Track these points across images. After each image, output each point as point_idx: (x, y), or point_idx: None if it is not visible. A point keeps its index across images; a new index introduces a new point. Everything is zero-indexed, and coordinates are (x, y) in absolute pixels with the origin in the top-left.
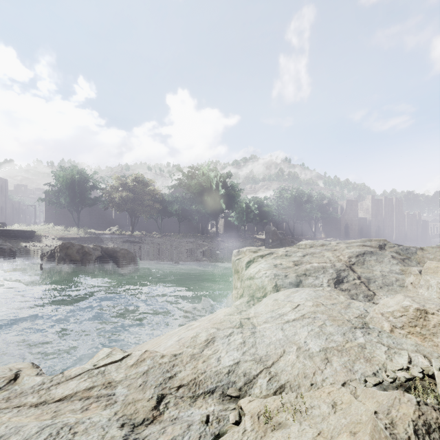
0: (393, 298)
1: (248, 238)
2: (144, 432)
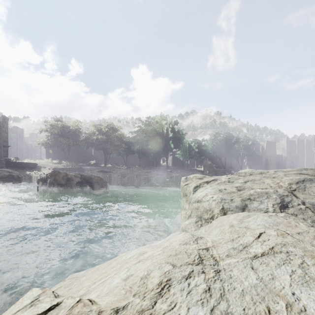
0: None
1: (190, 170)
2: None
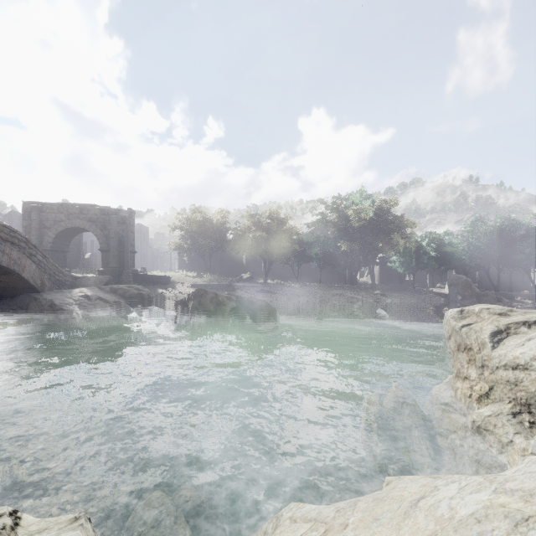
0: None
1: (420, 292)
2: None
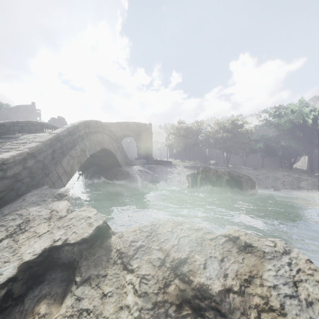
0: None
1: None
2: None
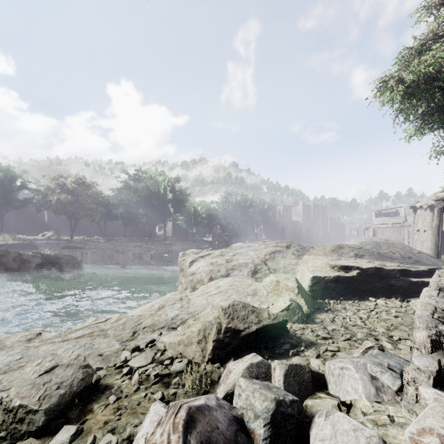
0: (269, 277)
1: (196, 240)
2: (128, 343)
